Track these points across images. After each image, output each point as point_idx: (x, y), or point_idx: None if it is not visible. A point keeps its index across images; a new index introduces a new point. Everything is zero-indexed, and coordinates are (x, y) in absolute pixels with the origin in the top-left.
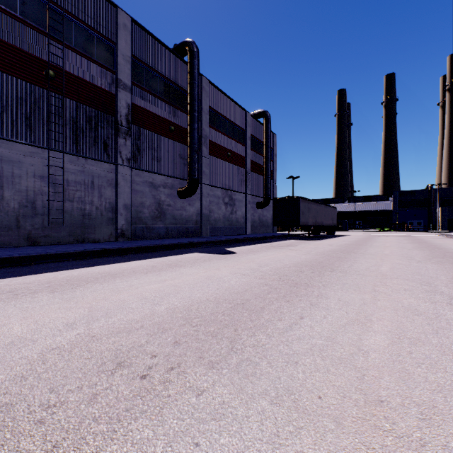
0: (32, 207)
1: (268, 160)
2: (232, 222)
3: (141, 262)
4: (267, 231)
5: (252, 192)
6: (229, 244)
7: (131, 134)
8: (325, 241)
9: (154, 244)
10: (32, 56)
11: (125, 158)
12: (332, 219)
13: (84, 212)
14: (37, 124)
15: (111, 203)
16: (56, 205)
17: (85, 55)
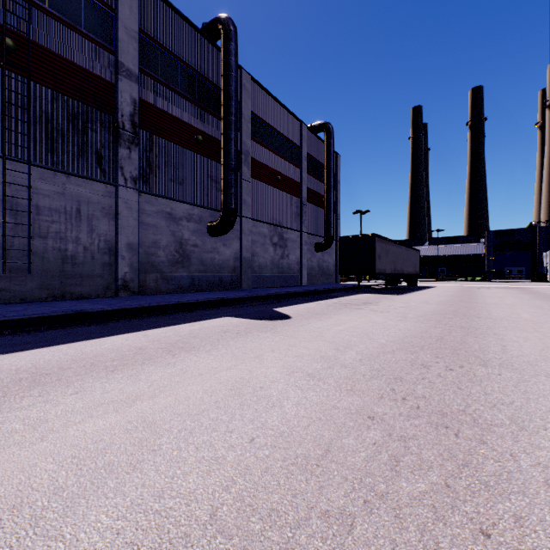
0: None
1: (330, 187)
2: (283, 269)
3: (125, 339)
4: (328, 282)
5: (309, 230)
6: (279, 301)
7: (138, 143)
8: (412, 295)
9: (165, 302)
10: None
11: (129, 176)
12: (414, 266)
13: (65, 254)
14: None
15: (108, 241)
16: (18, 243)
17: (67, 22)
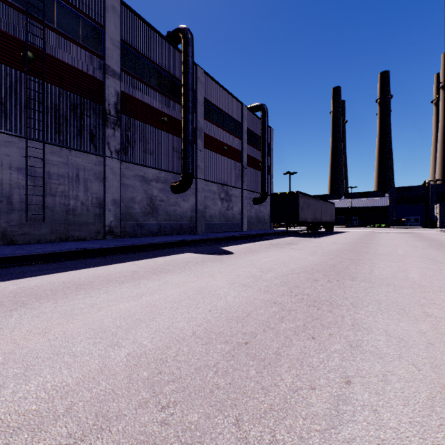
0: (7, 201)
1: (265, 154)
2: (228, 218)
3: (122, 266)
4: (264, 228)
5: (249, 188)
6: (225, 242)
7: (120, 125)
8: (326, 238)
9: (143, 243)
10: (8, 36)
11: (114, 149)
12: (330, 215)
13: (68, 208)
14: (14, 110)
15: (98, 198)
16: (35, 200)
17: (70, 37)
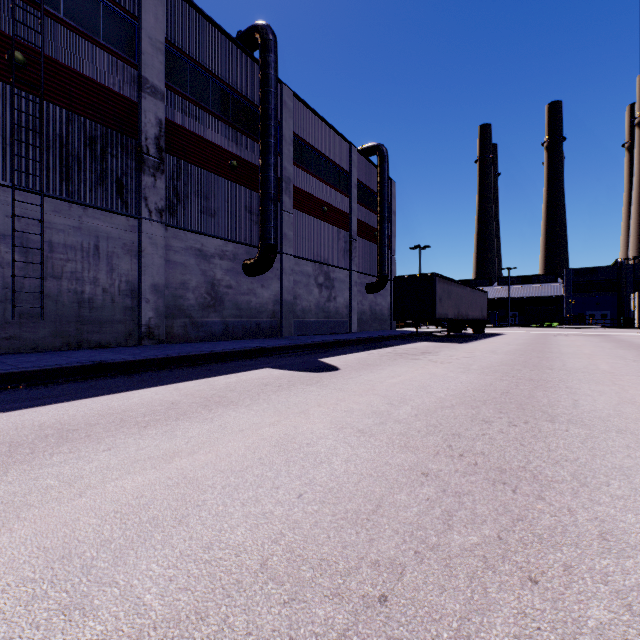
0: None
1: (384, 219)
2: (329, 314)
3: (155, 393)
4: (382, 328)
5: (360, 269)
6: (326, 350)
7: (164, 170)
8: (478, 343)
9: (196, 352)
10: None
11: (154, 208)
12: (481, 310)
13: (81, 297)
14: None
15: (130, 282)
16: (29, 285)
17: (84, 33)
